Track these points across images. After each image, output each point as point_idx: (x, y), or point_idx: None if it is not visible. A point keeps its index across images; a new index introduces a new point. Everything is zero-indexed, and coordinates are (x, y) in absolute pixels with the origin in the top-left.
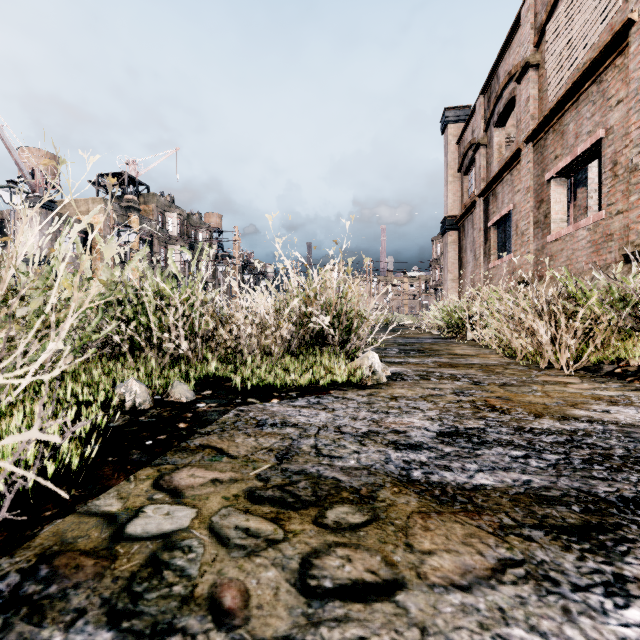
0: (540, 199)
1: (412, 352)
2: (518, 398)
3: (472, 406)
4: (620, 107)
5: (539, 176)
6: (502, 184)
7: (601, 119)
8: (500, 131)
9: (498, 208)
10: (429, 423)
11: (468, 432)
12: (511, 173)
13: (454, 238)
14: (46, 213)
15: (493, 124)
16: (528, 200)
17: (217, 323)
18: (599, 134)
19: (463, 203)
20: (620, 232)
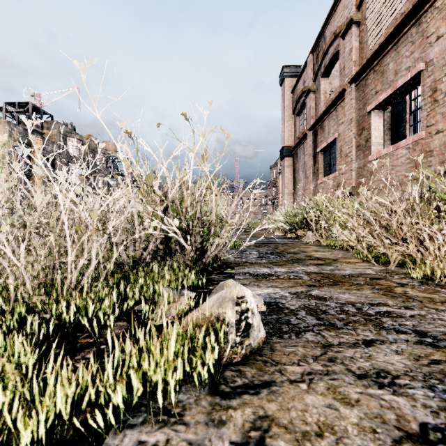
0: (362, 127)
1: (272, 256)
2: None
3: None
4: (440, 42)
5: (361, 109)
6: (328, 119)
7: (420, 55)
8: (325, 80)
9: (325, 138)
10: None
11: None
12: (336, 110)
13: (289, 162)
14: None
15: (320, 74)
16: (351, 129)
17: None
18: (420, 67)
19: (296, 137)
20: (440, 148)
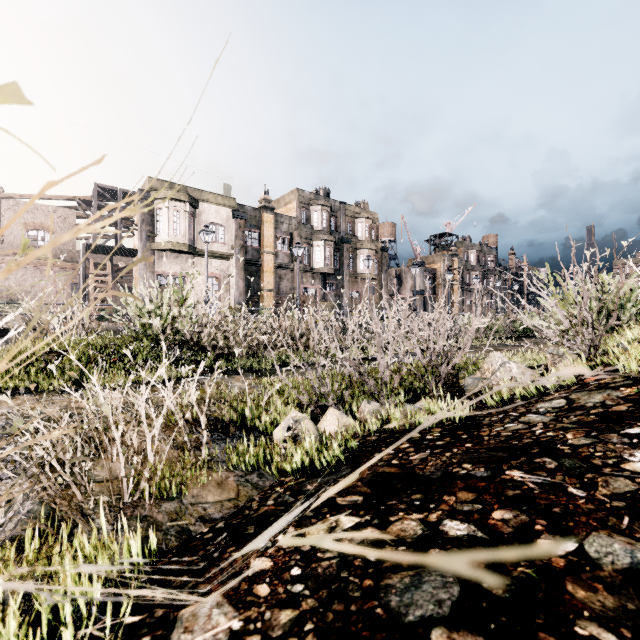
0: None
1: None
2: None
3: None
4: None
5: None
6: None
7: None
8: None
9: None
10: None
11: None
12: None
13: None
14: (421, 268)
15: None
16: None
17: None
18: None
19: None
20: None
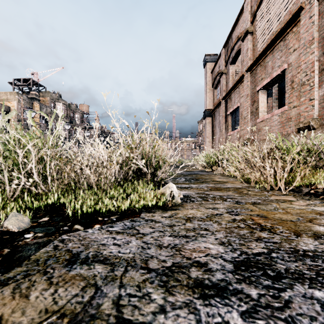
0: (253, 100)
1: (192, 180)
2: (271, 215)
3: (246, 225)
4: (295, 53)
5: (253, 89)
6: (234, 93)
7: (285, 59)
8: (233, 66)
9: (232, 105)
10: (222, 249)
11: (259, 260)
12: (239, 87)
13: (210, 120)
14: None
15: (229, 63)
16: (247, 101)
17: (62, 164)
18: (284, 66)
19: (214, 103)
20: (295, 117)
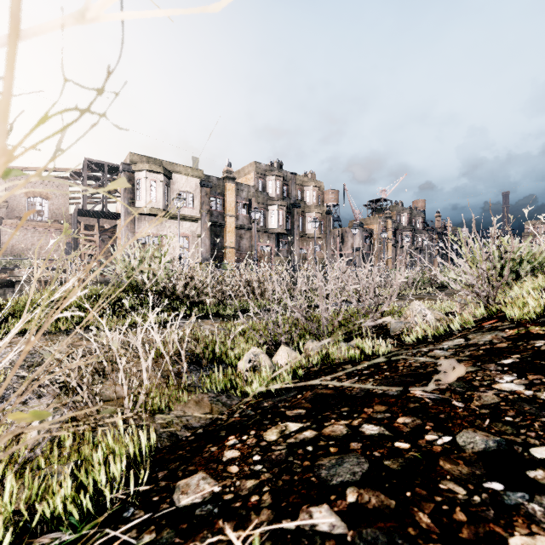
0: None
1: None
2: None
3: None
4: None
5: None
6: None
7: None
8: None
9: None
10: None
11: None
12: None
13: None
14: (360, 229)
15: None
16: None
17: None
18: None
19: None
20: None
